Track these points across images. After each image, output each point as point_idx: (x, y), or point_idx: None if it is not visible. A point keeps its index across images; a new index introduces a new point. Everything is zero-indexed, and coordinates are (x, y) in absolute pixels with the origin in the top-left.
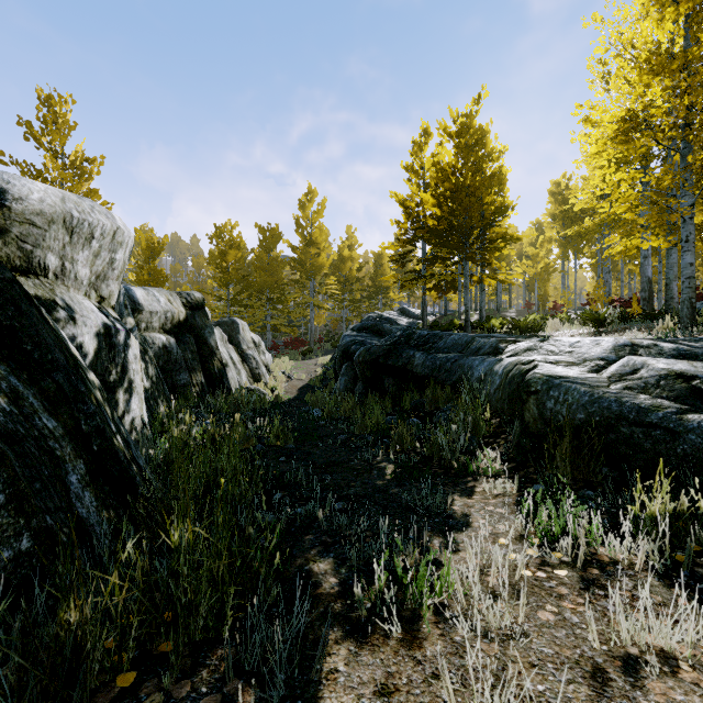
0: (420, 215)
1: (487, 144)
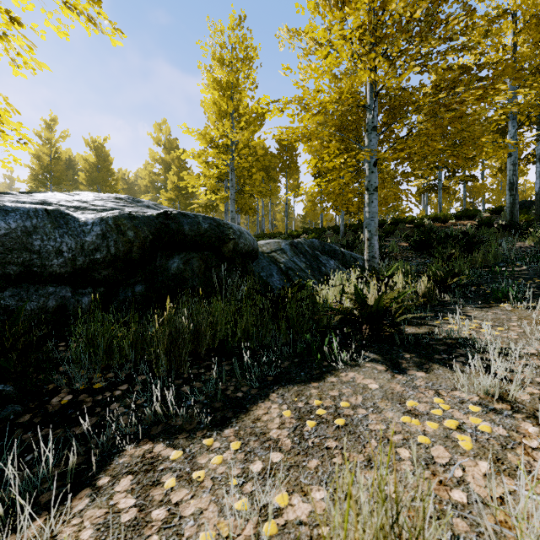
0: (52, 170)
1: (110, 160)
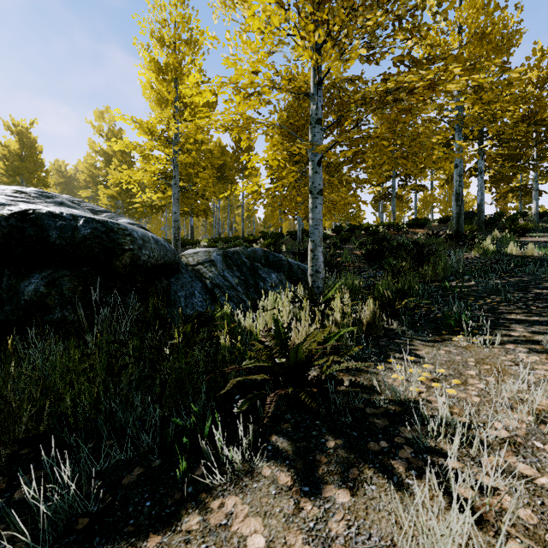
0: None
1: (38, 148)
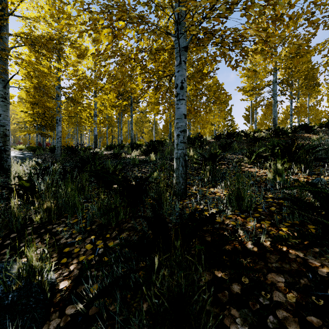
0: None
1: None
